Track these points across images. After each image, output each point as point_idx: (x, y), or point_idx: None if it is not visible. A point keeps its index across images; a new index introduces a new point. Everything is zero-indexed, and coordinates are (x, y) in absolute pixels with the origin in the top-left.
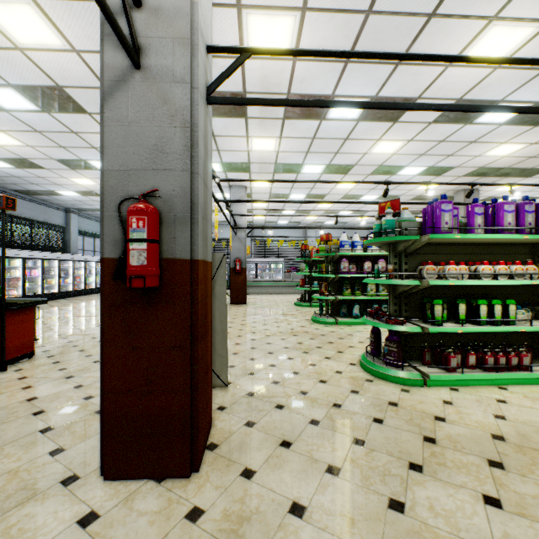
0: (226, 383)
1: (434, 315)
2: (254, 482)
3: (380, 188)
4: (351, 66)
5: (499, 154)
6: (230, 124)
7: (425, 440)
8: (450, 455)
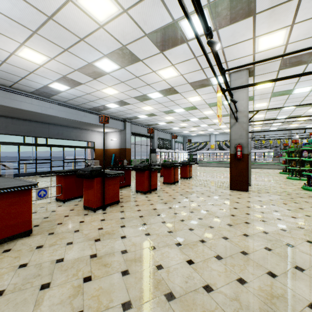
0: (250, 185)
1: None
2: (260, 193)
3: None
4: (299, 82)
5: None
6: None
7: (309, 196)
8: None
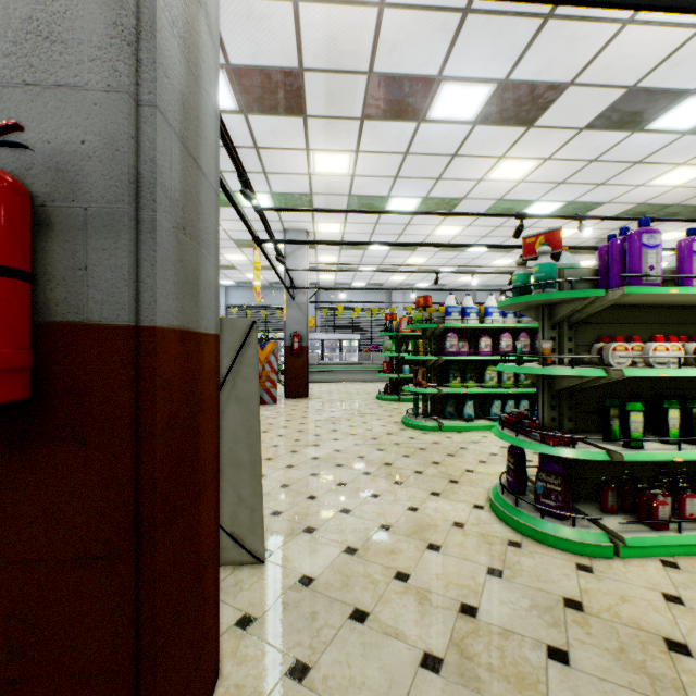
0: (260, 557)
1: (630, 429)
2: None
3: (495, 234)
4: (472, 19)
5: (671, 183)
6: (280, 127)
7: None
8: None
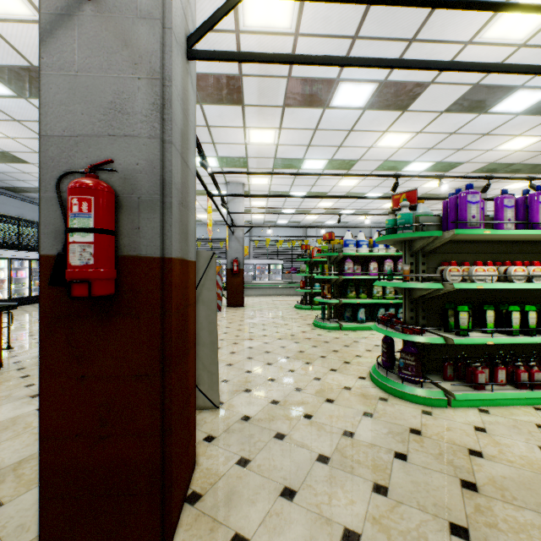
0: (216, 404)
1: (459, 323)
2: None
3: (384, 185)
4: (359, 43)
5: (512, 148)
6: (225, 112)
7: (464, 487)
8: (501, 510)
